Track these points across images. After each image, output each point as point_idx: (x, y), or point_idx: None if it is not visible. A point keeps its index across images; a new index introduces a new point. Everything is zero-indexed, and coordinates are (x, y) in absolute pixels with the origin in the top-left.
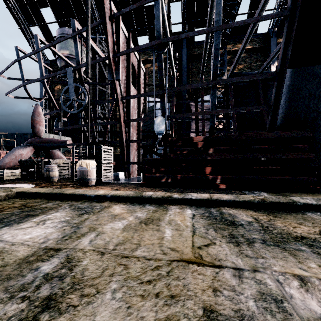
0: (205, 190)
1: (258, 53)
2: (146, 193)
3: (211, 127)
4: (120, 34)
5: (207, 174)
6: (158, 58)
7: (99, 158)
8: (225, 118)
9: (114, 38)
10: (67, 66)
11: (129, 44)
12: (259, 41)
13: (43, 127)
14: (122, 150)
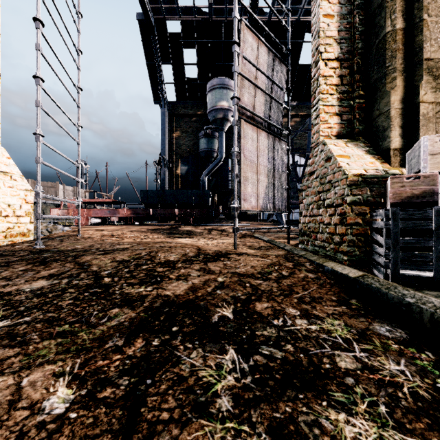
0: None
1: None
2: None
3: None
4: None
5: None
6: None
7: None
8: None
9: None
10: (224, 119)
11: None
12: None
13: None
14: None
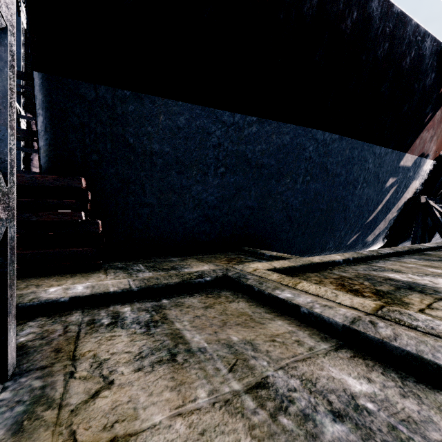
0: None
1: None
2: None
3: None
4: None
5: None
6: None
7: None
8: None
9: None
10: None
11: None
12: None
13: None
14: None
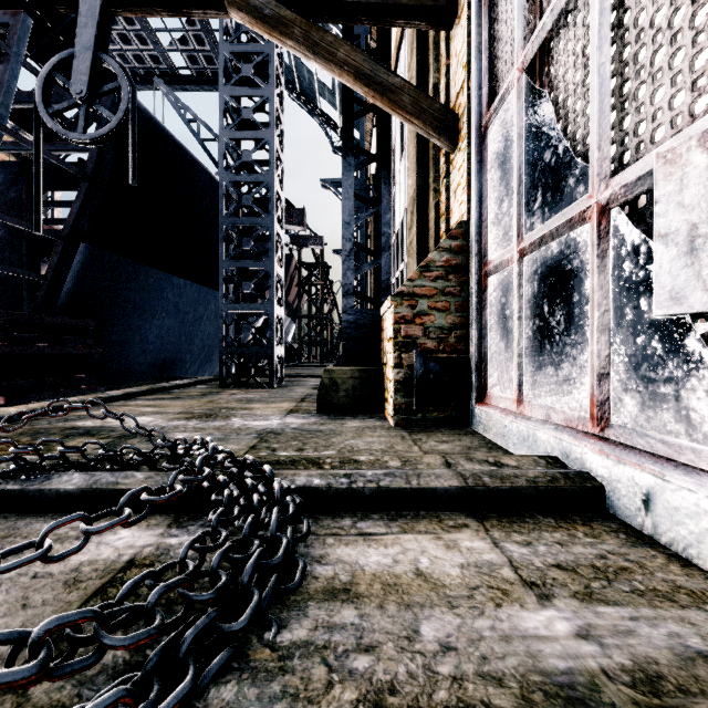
0: None
1: None
2: (73, 399)
3: None
4: None
5: None
6: None
7: None
8: None
9: None
10: None
11: None
12: None
13: None
14: None
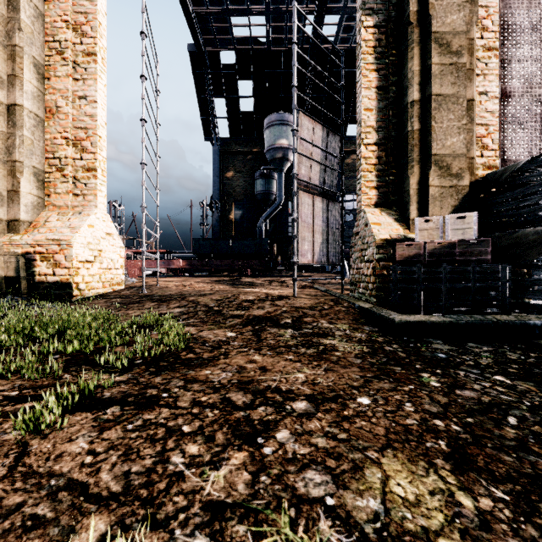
0: None
1: None
2: None
3: None
4: None
5: None
6: None
7: None
8: None
9: None
10: (284, 159)
11: None
12: None
13: None
14: None
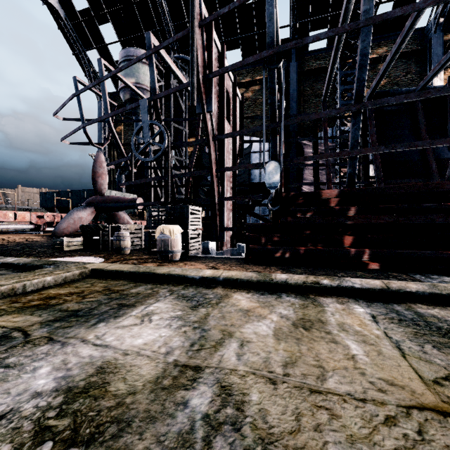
0: (348, 272)
1: (411, 60)
2: (276, 277)
3: (351, 175)
4: (213, 47)
5: (346, 246)
6: (269, 77)
7: (184, 222)
8: (362, 161)
9: (205, 53)
10: (133, 100)
11: (222, 61)
12: (412, 41)
13: (106, 181)
14: (212, 211)
